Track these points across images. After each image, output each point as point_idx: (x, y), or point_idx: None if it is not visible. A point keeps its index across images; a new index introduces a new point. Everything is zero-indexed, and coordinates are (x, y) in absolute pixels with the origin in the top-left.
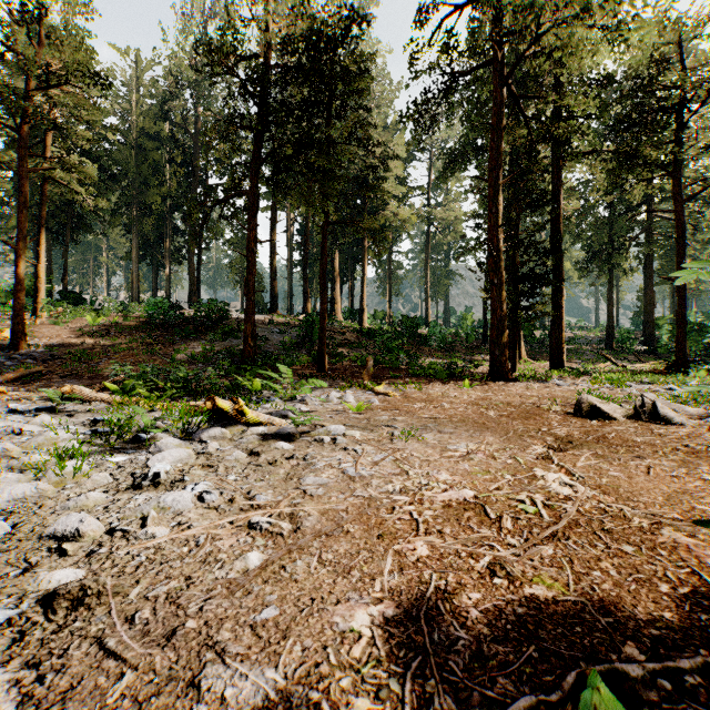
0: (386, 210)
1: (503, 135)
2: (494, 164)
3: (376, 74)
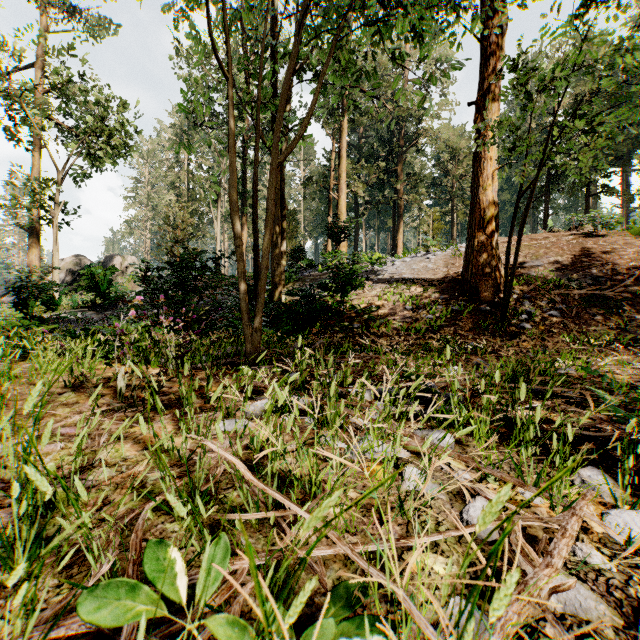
0: None
1: None
2: None
3: None
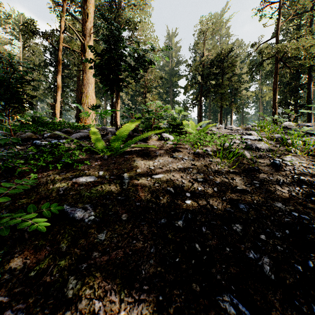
0: (241, 94)
1: (277, 76)
2: (274, 85)
3: (236, 44)
